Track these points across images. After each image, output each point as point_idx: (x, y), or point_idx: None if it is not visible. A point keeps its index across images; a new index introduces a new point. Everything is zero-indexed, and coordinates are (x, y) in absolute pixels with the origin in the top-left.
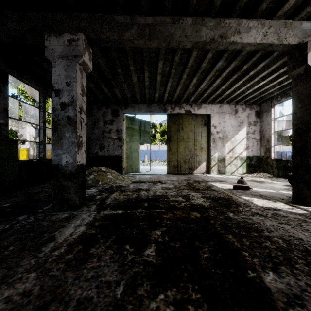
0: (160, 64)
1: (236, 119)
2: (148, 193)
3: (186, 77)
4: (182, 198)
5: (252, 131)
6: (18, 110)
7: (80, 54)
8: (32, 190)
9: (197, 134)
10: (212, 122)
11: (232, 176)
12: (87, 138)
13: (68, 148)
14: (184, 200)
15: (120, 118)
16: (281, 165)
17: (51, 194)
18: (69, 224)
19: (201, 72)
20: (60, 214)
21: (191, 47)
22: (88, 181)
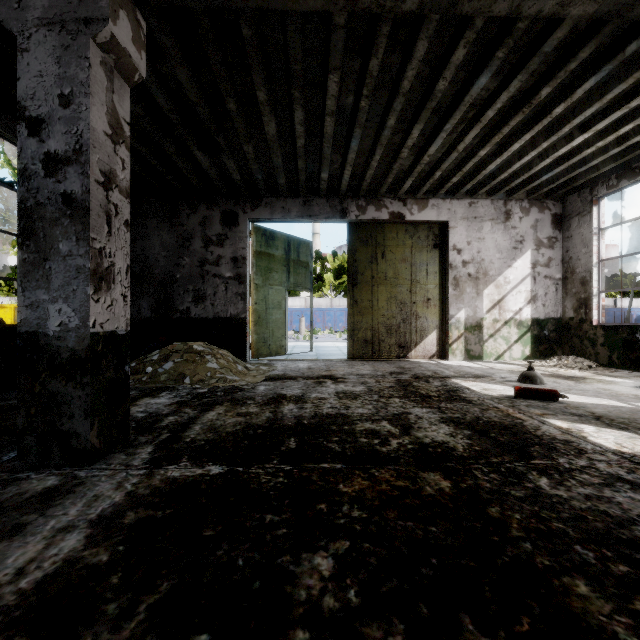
0: (332, 84)
1: (507, 232)
2: (302, 409)
3: (395, 124)
4: (390, 423)
5: (544, 261)
6: (15, 216)
7: (102, 15)
8: (13, 399)
9: (416, 269)
10: (452, 239)
11: (499, 363)
12: (166, 277)
13: (67, 287)
14: (398, 432)
15: (242, 232)
16: (618, 340)
17: (18, 418)
18: (39, 522)
19: (434, 109)
20: (37, 477)
21: (418, 9)
22: (159, 377)
